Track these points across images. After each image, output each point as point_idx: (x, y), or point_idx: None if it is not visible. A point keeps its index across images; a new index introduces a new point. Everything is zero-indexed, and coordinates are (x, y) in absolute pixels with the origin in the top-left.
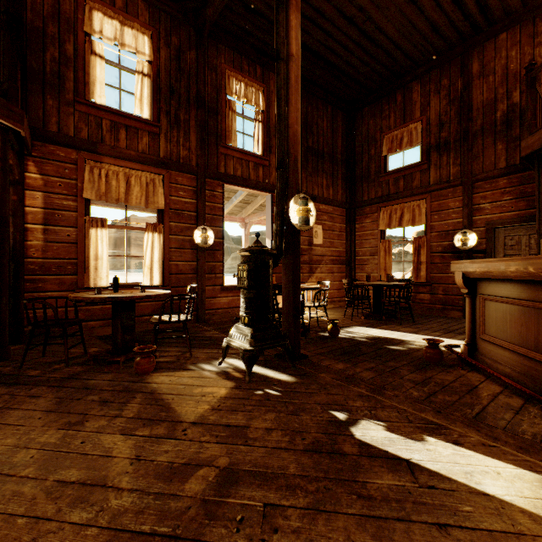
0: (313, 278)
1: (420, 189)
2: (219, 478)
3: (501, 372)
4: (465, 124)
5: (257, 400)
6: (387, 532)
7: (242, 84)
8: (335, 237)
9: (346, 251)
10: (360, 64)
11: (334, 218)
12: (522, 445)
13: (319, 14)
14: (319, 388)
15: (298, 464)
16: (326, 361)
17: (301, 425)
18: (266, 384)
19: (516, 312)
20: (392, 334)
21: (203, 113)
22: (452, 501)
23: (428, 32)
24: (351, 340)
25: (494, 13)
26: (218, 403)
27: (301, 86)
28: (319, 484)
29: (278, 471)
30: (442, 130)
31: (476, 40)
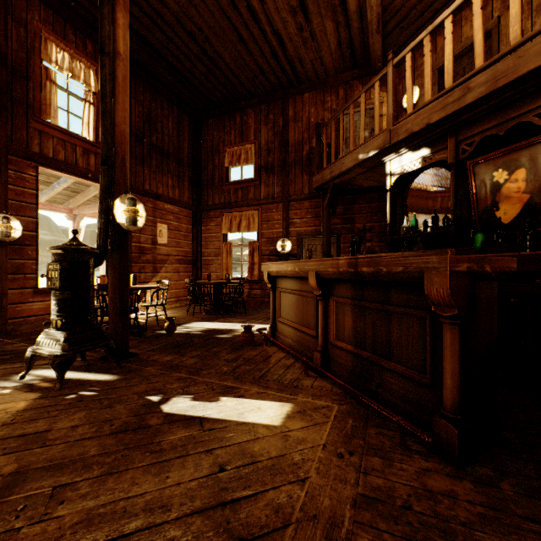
0: (158, 277)
1: (254, 201)
2: (1, 484)
3: (287, 343)
4: (284, 154)
5: (67, 404)
6: (167, 468)
7: (66, 54)
8: (182, 237)
9: (193, 251)
10: (203, 78)
11: (181, 218)
12: (281, 387)
13: (160, 16)
14: (142, 380)
15: (101, 446)
16: (156, 355)
17: (113, 414)
18: (82, 388)
19: (294, 300)
20: (225, 325)
21: (4, 72)
22: (223, 434)
23: (257, 72)
24: (186, 335)
25: (301, 76)
26: (12, 417)
27: (143, 79)
28: (118, 455)
29: (77, 457)
30: (269, 156)
31: (291, 91)
